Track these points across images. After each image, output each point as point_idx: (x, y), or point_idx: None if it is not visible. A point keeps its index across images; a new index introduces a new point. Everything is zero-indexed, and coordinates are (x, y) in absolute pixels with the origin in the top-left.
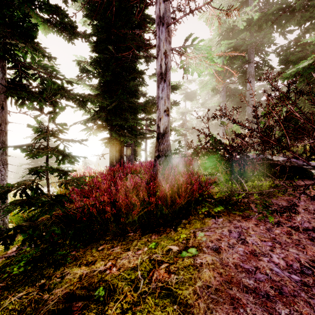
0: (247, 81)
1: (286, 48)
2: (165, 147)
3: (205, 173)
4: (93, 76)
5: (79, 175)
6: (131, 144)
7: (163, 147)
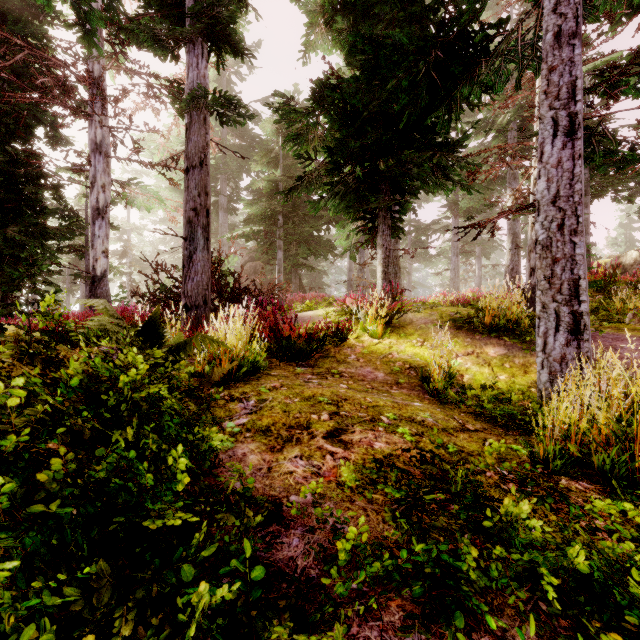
0: None
1: (257, 190)
2: (103, 292)
3: None
4: None
5: None
6: None
7: (101, 292)
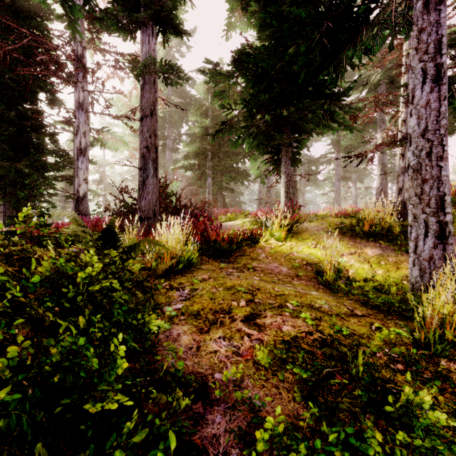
0: None
1: (193, 135)
2: (84, 208)
3: None
4: None
5: None
6: None
7: (83, 208)
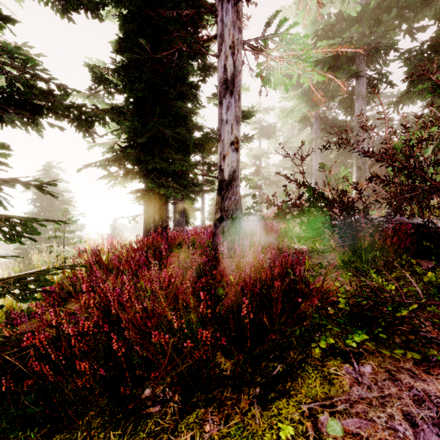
0: (373, 91)
1: (416, 53)
2: (232, 204)
3: (295, 245)
4: (116, 90)
5: (92, 250)
6: (181, 201)
7: (228, 204)
